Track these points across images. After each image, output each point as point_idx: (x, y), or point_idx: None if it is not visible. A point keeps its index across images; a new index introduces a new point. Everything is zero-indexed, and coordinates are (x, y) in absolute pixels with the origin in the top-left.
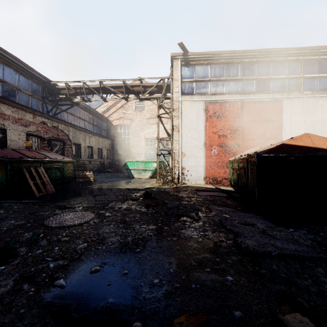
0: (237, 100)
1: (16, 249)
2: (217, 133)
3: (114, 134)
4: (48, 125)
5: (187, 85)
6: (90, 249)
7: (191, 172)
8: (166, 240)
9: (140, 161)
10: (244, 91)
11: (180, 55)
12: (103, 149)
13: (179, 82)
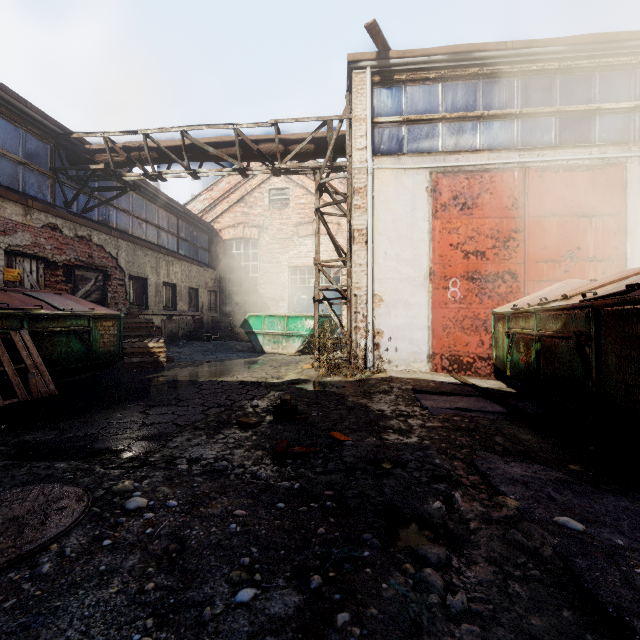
0: (511, 165)
1: None
2: (461, 247)
3: (225, 259)
4: (64, 233)
5: (387, 131)
6: None
7: (396, 343)
8: None
9: (277, 316)
10: (528, 143)
11: (369, 58)
12: (201, 291)
13: (368, 123)
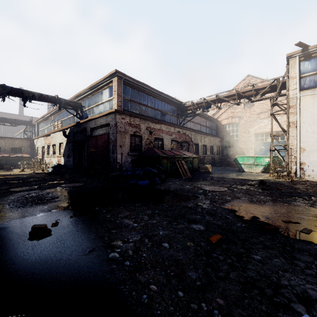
0: None
1: (199, 195)
2: None
3: (223, 132)
4: (180, 133)
5: (308, 79)
6: (233, 199)
7: (313, 168)
8: (279, 204)
9: (250, 156)
10: None
11: (297, 53)
12: (214, 147)
13: (297, 78)
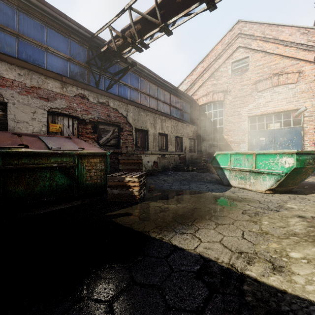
0: None
1: None
2: None
3: (200, 118)
4: (90, 100)
5: None
6: None
7: None
8: None
9: (243, 154)
10: None
11: None
12: (184, 139)
13: None
